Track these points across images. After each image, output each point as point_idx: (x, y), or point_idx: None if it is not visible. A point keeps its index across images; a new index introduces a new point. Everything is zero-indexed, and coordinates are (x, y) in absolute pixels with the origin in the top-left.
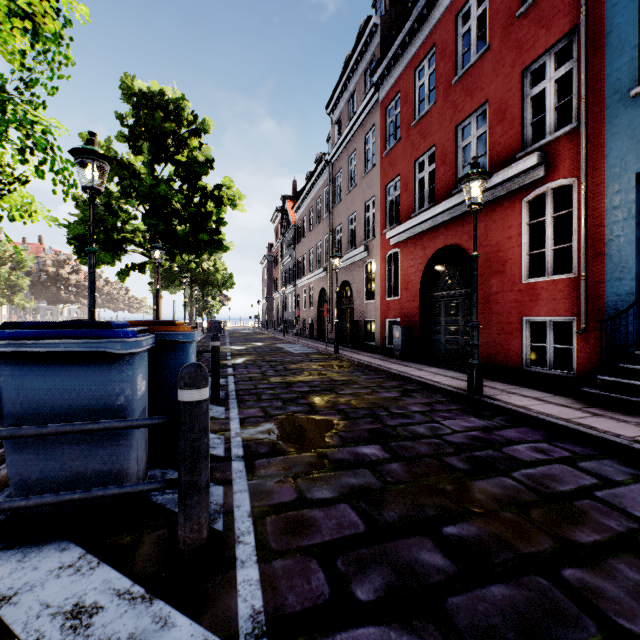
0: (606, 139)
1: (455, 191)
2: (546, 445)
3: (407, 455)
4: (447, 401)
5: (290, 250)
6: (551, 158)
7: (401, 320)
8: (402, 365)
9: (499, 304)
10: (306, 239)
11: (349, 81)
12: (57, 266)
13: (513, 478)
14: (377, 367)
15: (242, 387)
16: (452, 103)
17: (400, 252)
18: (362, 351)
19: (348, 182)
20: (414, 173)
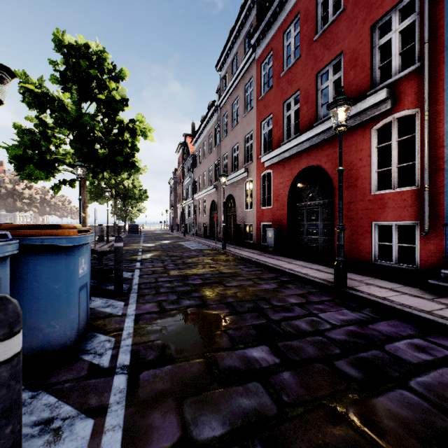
0: (446, 75)
1: (316, 124)
2: (422, 341)
3: (297, 359)
4: (318, 292)
5: (189, 173)
6: (397, 93)
7: (273, 224)
8: (275, 259)
9: (352, 211)
10: (201, 164)
11: (233, 46)
12: (14, 183)
13: (413, 390)
14: (256, 261)
15: (145, 280)
16: (313, 56)
17: (272, 172)
18: (243, 247)
19: (232, 121)
20: (283, 112)
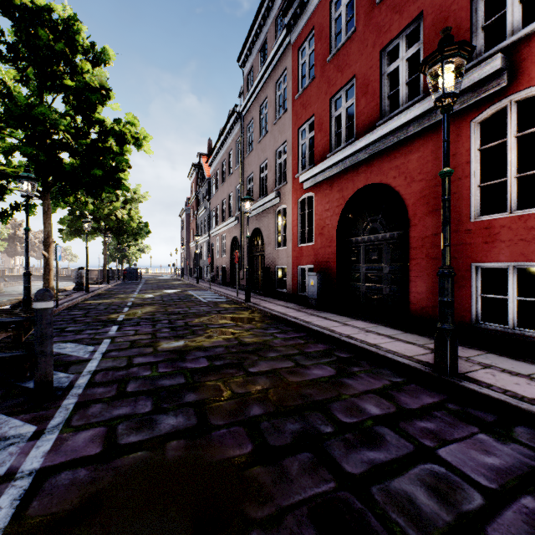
0: None
1: (380, 122)
2: None
3: None
4: (408, 384)
5: (205, 202)
6: (517, 62)
7: (315, 267)
8: (321, 317)
9: (438, 248)
10: (219, 191)
11: (260, 30)
12: None
13: None
14: (294, 321)
15: (108, 364)
16: (376, 26)
17: (314, 196)
18: (274, 299)
19: (259, 131)
20: (330, 111)
